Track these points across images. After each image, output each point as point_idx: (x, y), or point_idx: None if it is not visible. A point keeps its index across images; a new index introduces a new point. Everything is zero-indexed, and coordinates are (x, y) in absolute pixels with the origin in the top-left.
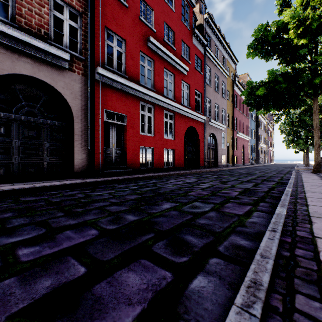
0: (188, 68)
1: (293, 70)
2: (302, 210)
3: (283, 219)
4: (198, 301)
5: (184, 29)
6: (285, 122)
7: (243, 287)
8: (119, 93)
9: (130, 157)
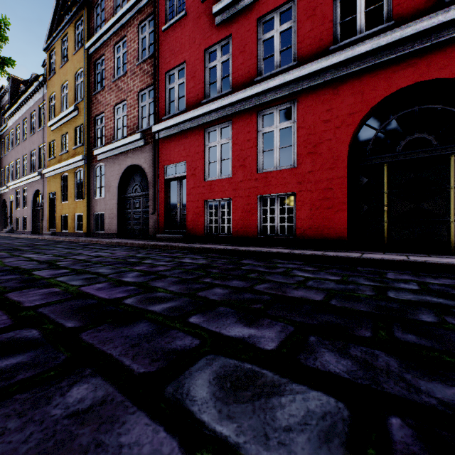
0: None
1: None
2: None
3: None
4: None
5: None
6: None
7: None
8: (178, 138)
9: (190, 218)
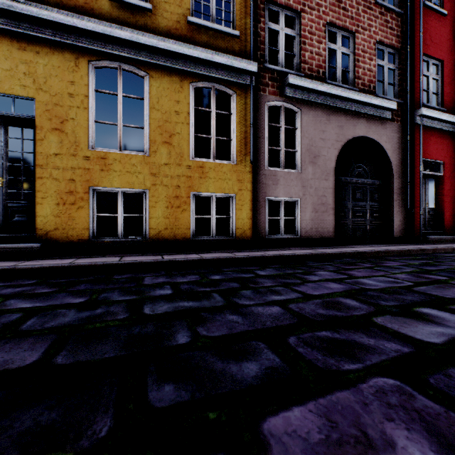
0: None
1: None
2: None
3: None
4: None
5: None
6: None
7: None
8: (436, 135)
9: (447, 219)
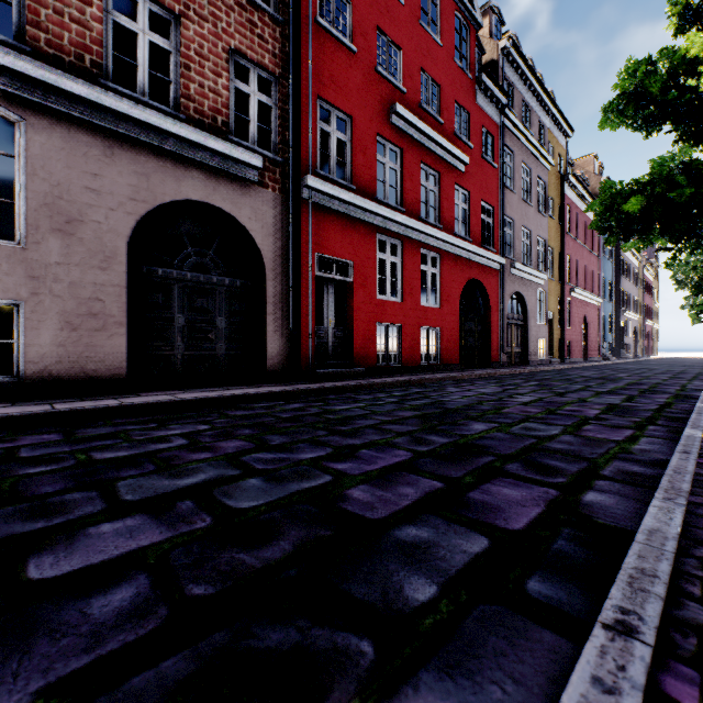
0: (468, 159)
1: None
2: None
3: (698, 442)
4: (603, 508)
5: (460, 78)
6: (687, 262)
7: (660, 490)
8: (341, 221)
9: (359, 344)
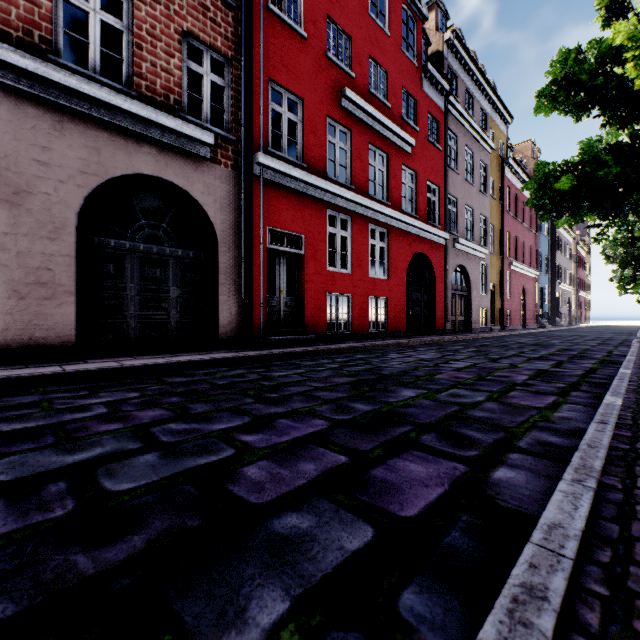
0: (414, 141)
1: (633, 138)
2: None
3: (616, 411)
4: (510, 488)
5: (407, 67)
6: (615, 238)
7: (570, 468)
8: (292, 197)
9: (310, 313)
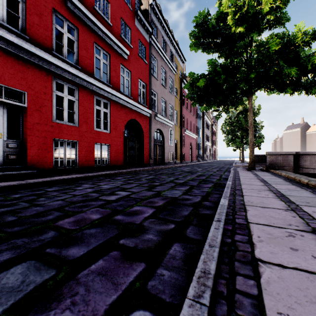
0: (129, 52)
1: (231, 62)
2: (249, 307)
3: None
4: None
5: (125, 7)
6: (225, 122)
7: None
8: (11, 58)
9: (34, 153)
